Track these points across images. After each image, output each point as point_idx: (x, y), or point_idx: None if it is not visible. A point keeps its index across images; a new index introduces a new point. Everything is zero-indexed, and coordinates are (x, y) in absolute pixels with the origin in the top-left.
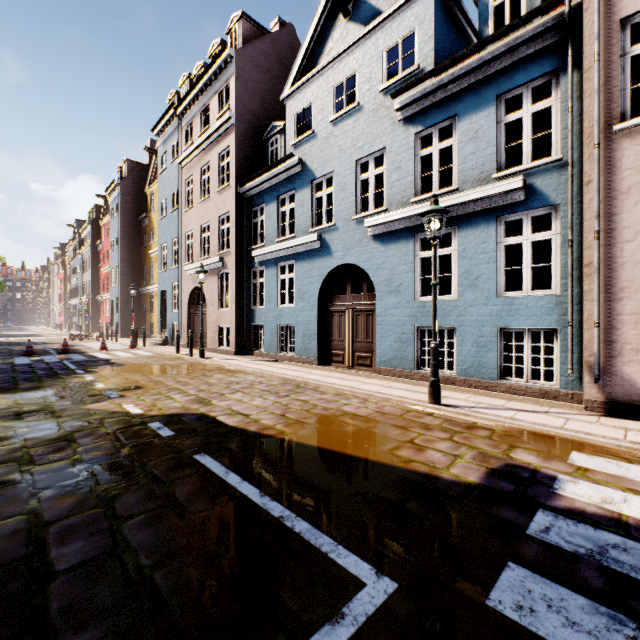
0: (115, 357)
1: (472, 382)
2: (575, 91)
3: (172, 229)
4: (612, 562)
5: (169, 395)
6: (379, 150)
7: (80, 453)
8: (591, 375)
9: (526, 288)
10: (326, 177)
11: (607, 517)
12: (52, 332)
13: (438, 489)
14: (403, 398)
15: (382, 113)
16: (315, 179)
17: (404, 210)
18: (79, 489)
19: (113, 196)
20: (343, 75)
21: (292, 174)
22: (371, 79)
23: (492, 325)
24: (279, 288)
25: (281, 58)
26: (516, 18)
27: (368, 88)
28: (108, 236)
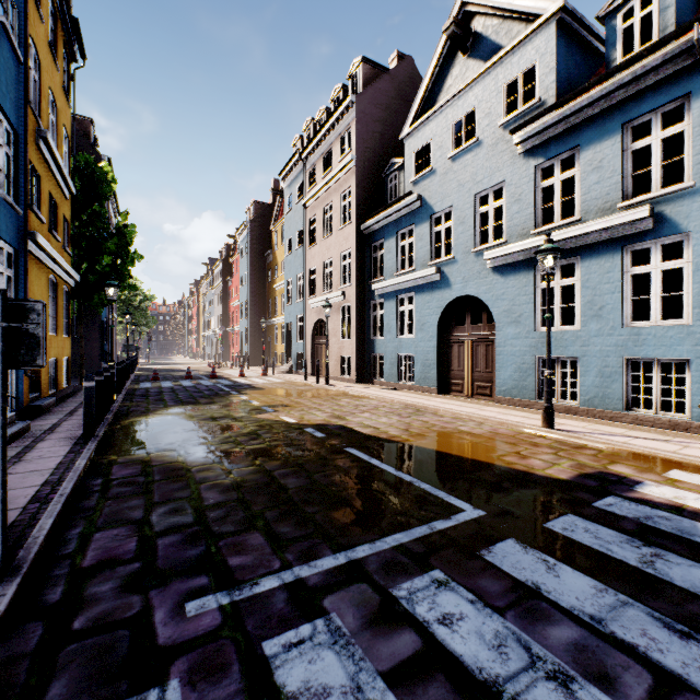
0: (254, 383)
1: (596, 412)
2: None
3: (297, 265)
4: (651, 522)
5: (311, 412)
6: (498, 183)
7: (268, 442)
8: None
9: (655, 318)
10: (445, 211)
11: (669, 505)
12: (191, 361)
13: (530, 479)
14: (518, 423)
15: (501, 147)
16: (434, 214)
17: (524, 242)
18: (279, 458)
19: (242, 236)
20: (462, 112)
21: (411, 210)
22: (490, 114)
23: (617, 355)
24: (398, 319)
25: (399, 92)
26: (647, 39)
27: (487, 123)
28: (237, 272)
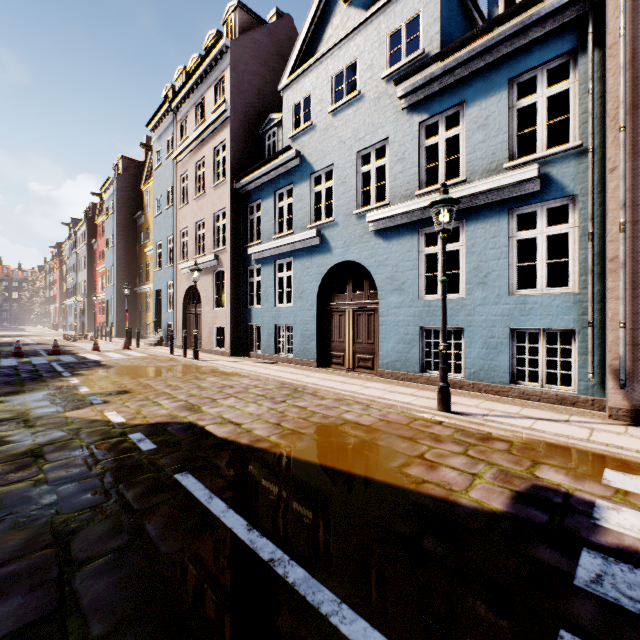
0: (106, 358)
1: (482, 386)
2: (596, 71)
3: (167, 227)
4: None
5: (156, 401)
6: (381, 141)
7: (45, 472)
8: (616, 380)
9: (541, 286)
10: (325, 170)
11: None
12: (47, 332)
13: (458, 520)
14: (409, 404)
15: (384, 101)
16: (314, 173)
17: (408, 203)
18: (33, 521)
19: (108, 194)
20: (343, 63)
21: (290, 168)
22: (373, 66)
23: (503, 325)
24: (276, 287)
25: (279, 50)
26: None
27: (370, 76)
28: (104, 235)
